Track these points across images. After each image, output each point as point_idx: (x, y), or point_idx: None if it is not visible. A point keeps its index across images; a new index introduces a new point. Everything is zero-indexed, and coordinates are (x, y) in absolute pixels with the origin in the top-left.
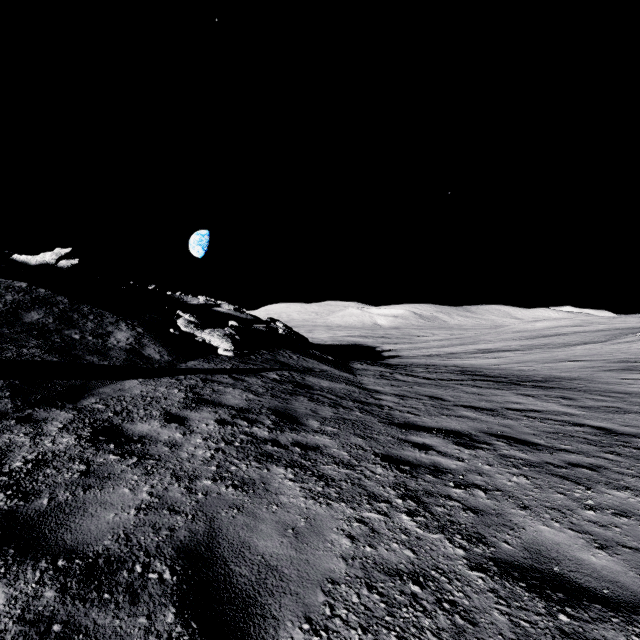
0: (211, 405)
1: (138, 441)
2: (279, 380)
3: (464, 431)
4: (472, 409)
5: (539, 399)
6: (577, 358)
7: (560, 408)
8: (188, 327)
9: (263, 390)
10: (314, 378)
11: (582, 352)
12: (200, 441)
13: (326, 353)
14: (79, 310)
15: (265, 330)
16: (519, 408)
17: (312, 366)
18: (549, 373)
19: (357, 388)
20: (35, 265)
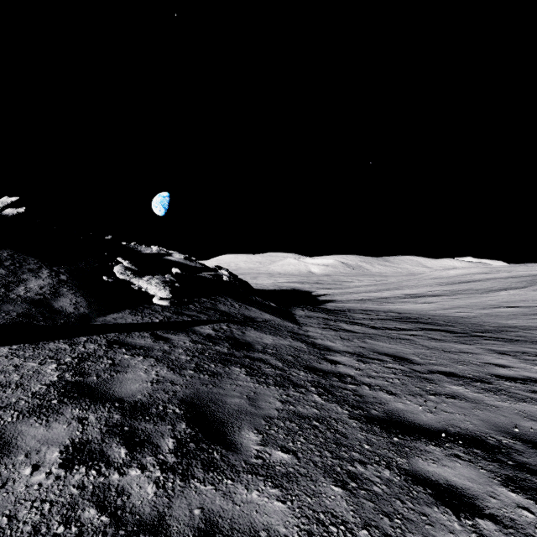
0: (86, 399)
1: None
2: (214, 337)
3: (487, 436)
4: (457, 379)
5: (521, 359)
6: (510, 304)
7: None
8: (124, 274)
9: (187, 357)
10: (256, 332)
11: (509, 298)
12: None
13: (268, 299)
14: None
15: (209, 277)
16: (512, 375)
17: (254, 315)
18: (494, 320)
19: (305, 344)
20: None
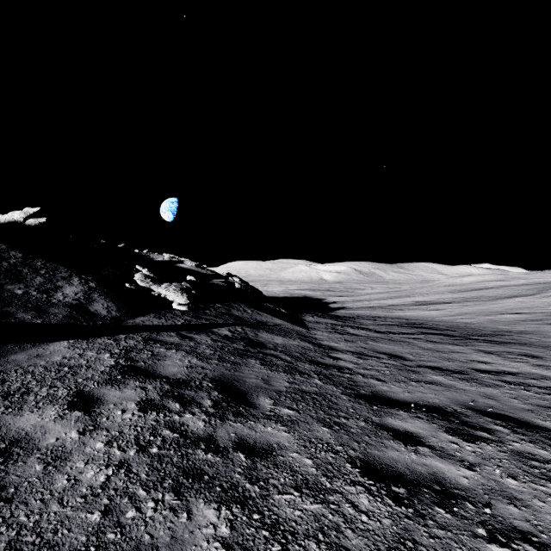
0: (141, 376)
1: (2, 452)
2: (230, 337)
3: (447, 407)
4: (440, 371)
5: (503, 357)
6: (515, 311)
7: (533, 369)
8: (145, 282)
9: (210, 351)
10: (267, 334)
11: (516, 305)
12: (100, 446)
13: (279, 306)
14: (31, 265)
15: (222, 284)
16: (489, 369)
17: (266, 320)
18: (494, 326)
19: (312, 345)
20: (4, 223)
